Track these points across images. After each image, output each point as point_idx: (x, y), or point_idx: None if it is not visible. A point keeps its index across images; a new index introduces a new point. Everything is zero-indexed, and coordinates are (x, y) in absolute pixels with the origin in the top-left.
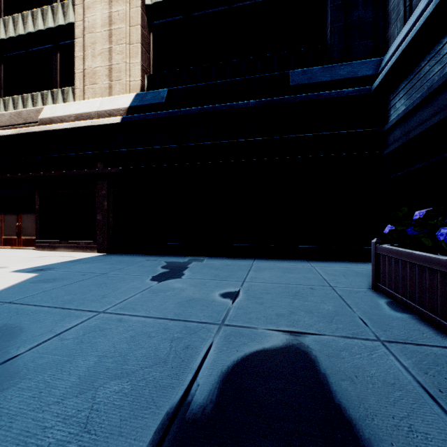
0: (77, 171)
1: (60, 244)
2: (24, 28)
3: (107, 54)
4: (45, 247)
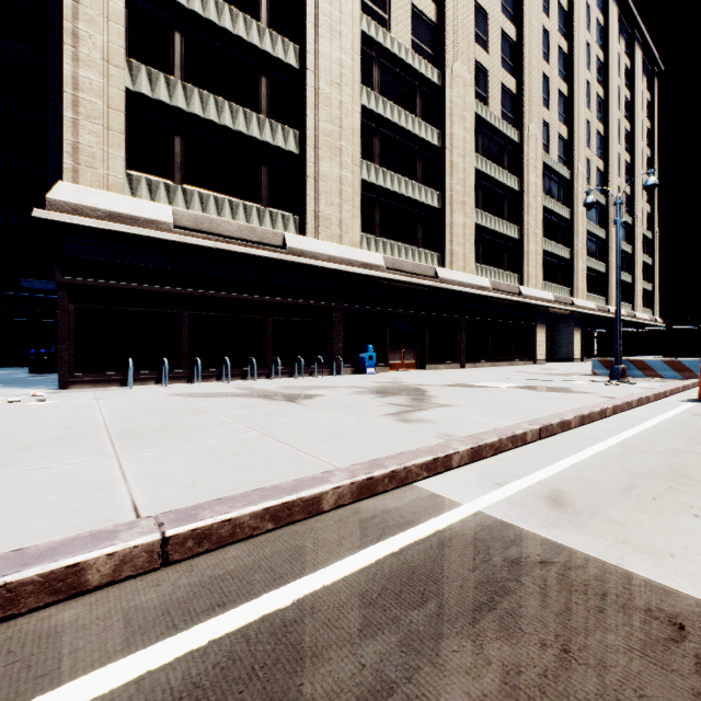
0: None
1: None
2: None
3: None
4: None
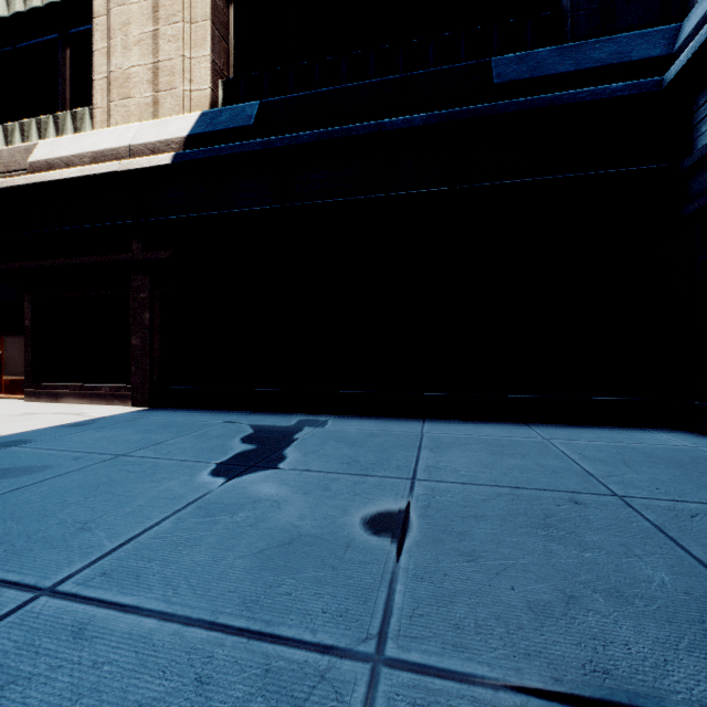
0: (95, 257)
1: (67, 389)
2: (8, 6)
3: (149, 43)
4: (40, 395)
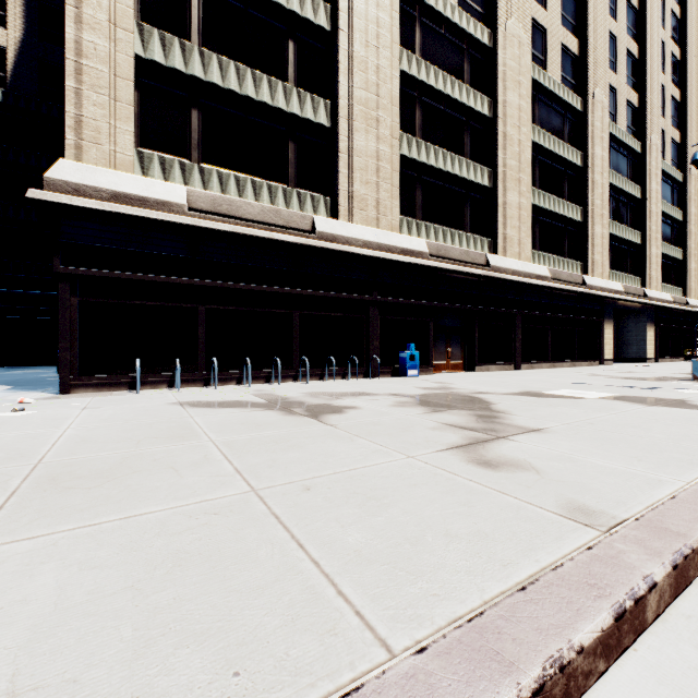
0: None
1: None
2: None
3: None
4: None
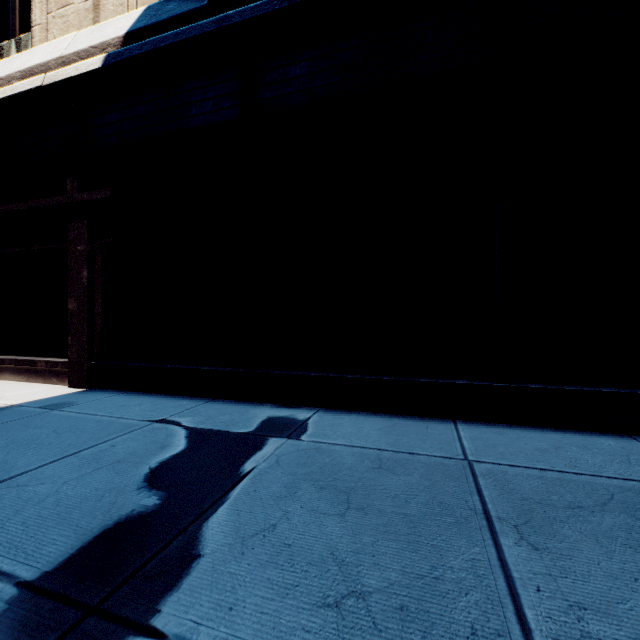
0: (28, 202)
1: (2, 363)
2: None
3: None
4: None
